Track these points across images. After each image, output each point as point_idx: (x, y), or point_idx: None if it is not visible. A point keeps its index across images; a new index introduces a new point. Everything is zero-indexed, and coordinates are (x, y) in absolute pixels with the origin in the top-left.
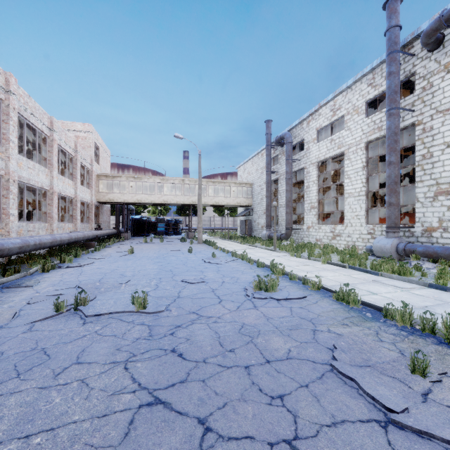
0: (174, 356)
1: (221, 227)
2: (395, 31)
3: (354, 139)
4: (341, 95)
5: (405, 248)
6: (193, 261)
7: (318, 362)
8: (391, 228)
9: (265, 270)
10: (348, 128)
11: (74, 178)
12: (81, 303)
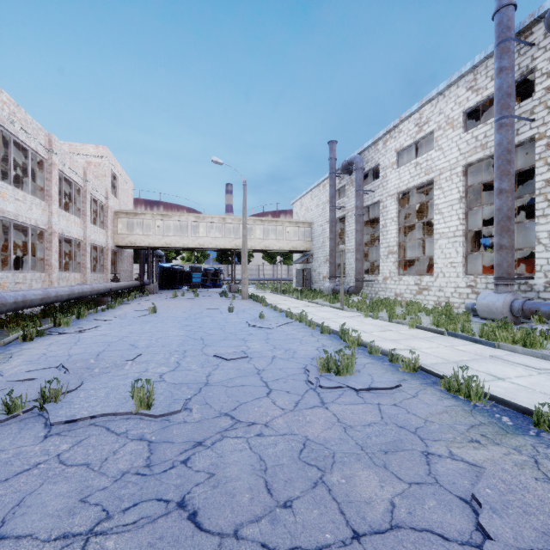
0: (181, 520)
1: (272, 278)
2: (508, 11)
3: (447, 162)
4: (429, 104)
5: (523, 307)
6: (234, 324)
7: (452, 539)
8: (502, 279)
9: (332, 338)
10: (439, 147)
11: (83, 215)
12: (51, 398)
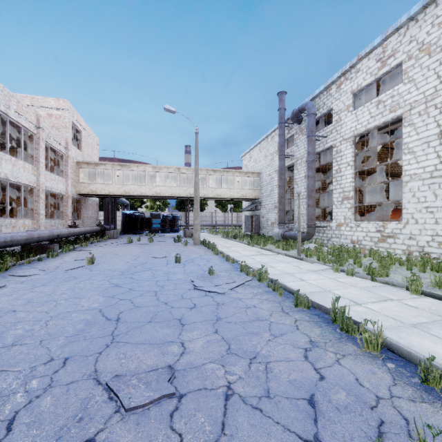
0: None
1: (223, 223)
2: None
3: (421, 94)
4: (396, 34)
5: None
6: (176, 283)
7: None
8: None
9: (316, 318)
10: (409, 79)
11: (36, 162)
12: None
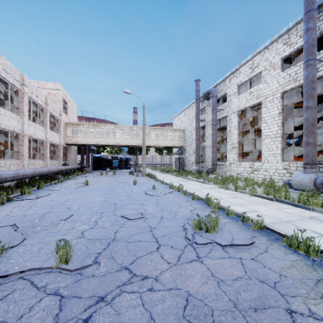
0: None
1: (160, 163)
2: None
3: (270, 90)
4: (259, 55)
5: None
6: (136, 192)
7: None
8: (309, 164)
9: (200, 203)
10: (265, 81)
11: (45, 125)
12: None
